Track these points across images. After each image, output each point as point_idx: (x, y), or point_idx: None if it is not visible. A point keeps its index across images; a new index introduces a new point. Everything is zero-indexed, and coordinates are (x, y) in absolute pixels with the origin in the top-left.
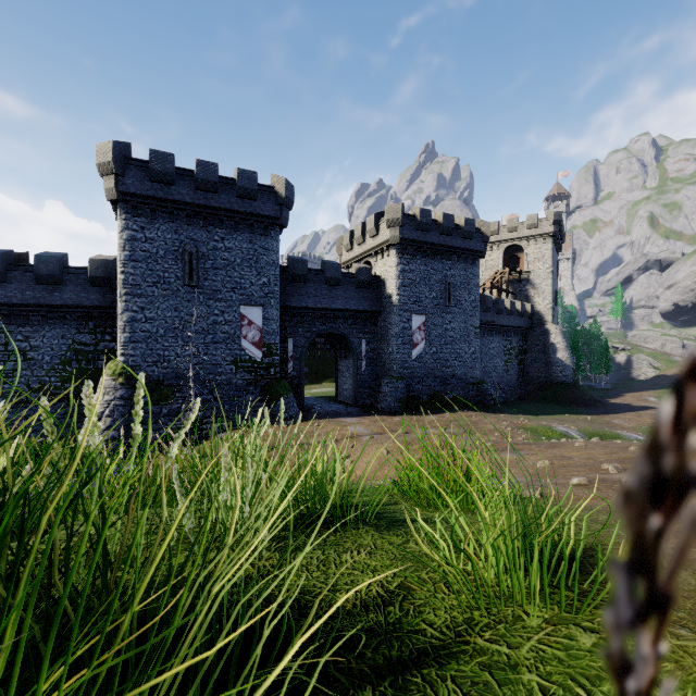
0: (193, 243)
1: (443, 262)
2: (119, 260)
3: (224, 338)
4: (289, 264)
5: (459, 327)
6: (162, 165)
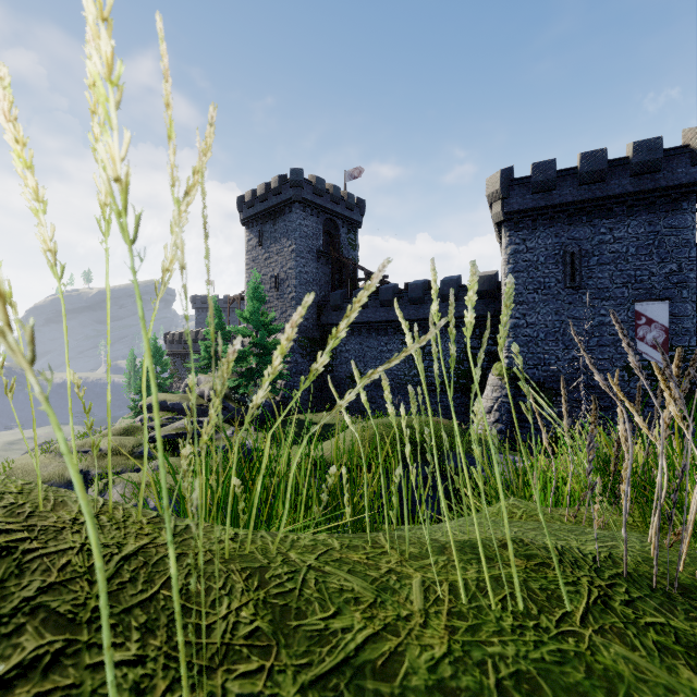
0: (574, 242)
1: None
2: (503, 274)
3: (612, 341)
4: None
5: None
6: (543, 175)
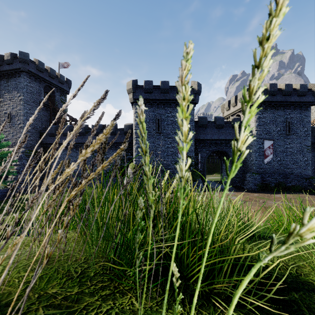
0: (159, 115)
1: (284, 111)
2: (133, 124)
3: (171, 154)
4: (199, 120)
5: (296, 146)
6: (148, 86)
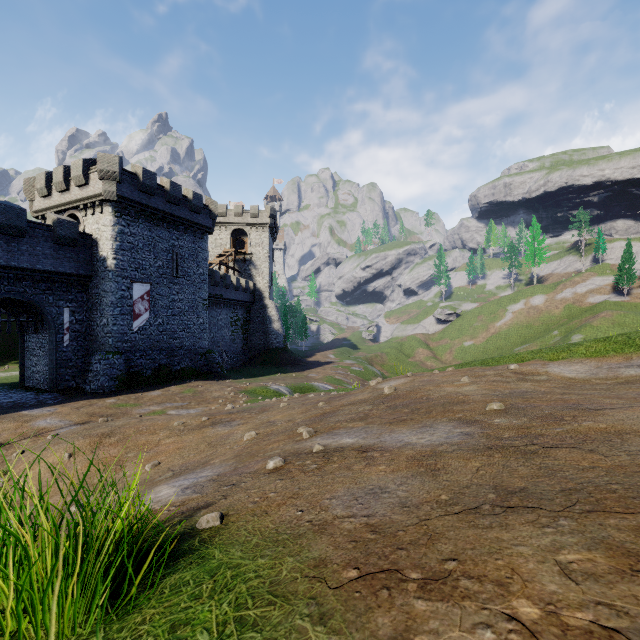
0: None
1: (170, 231)
2: None
3: None
4: None
5: (188, 299)
6: None
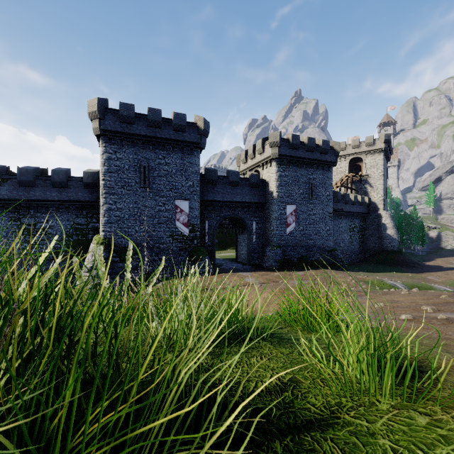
0: (145, 160)
1: (307, 170)
2: (101, 172)
3: (165, 221)
4: (206, 173)
5: (318, 213)
6: (127, 112)
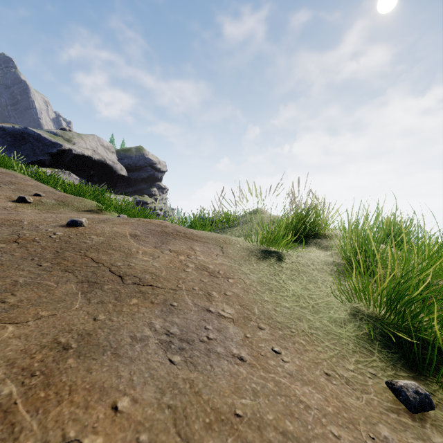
0: None
1: None
2: None
3: None
4: None
5: None
6: None
